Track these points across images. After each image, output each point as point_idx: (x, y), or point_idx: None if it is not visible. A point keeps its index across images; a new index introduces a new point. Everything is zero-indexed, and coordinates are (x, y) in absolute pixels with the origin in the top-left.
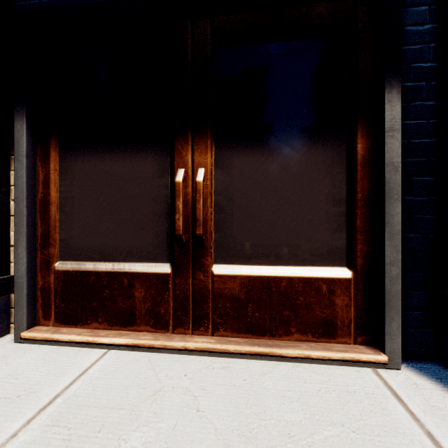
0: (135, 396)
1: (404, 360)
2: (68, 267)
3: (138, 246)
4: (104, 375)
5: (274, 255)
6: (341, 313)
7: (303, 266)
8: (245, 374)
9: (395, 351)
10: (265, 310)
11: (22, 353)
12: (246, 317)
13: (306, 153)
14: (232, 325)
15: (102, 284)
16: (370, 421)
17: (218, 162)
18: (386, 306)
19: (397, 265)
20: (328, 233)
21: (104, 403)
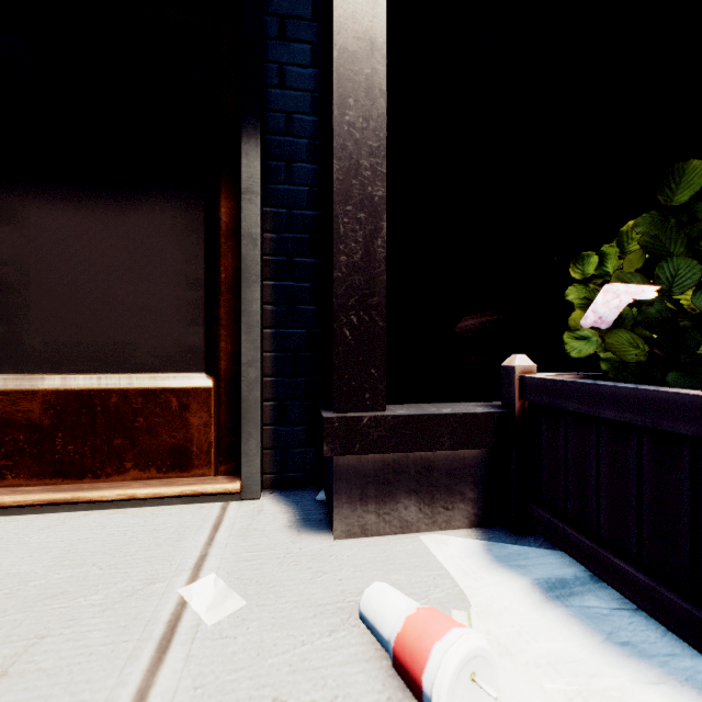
0: None
1: (283, 489)
2: None
3: None
4: None
5: (100, 359)
6: (198, 435)
7: (144, 373)
8: (11, 532)
9: (254, 475)
10: (85, 440)
11: None
12: (54, 453)
13: (149, 213)
14: (29, 468)
15: None
16: (141, 555)
17: (4, 213)
18: (243, 419)
19: (257, 366)
20: (180, 326)
21: None
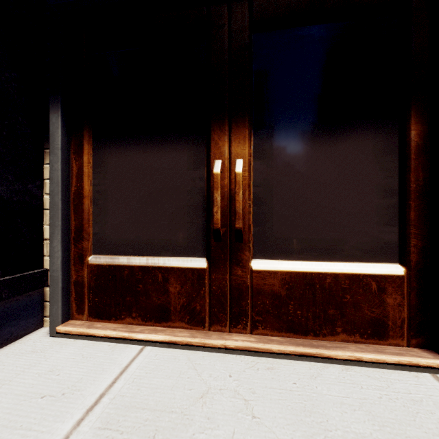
0: (183, 398)
1: None
2: (101, 261)
3: (172, 239)
4: (146, 373)
5: (318, 250)
6: (392, 312)
7: (350, 262)
8: (293, 377)
9: None
10: (308, 308)
11: (58, 348)
12: (287, 315)
13: (354, 141)
14: (271, 323)
15: (136, 279)
16: None
17: (256, 152)
18: None
19: None
20: (378, 227)
21: (152, 405)
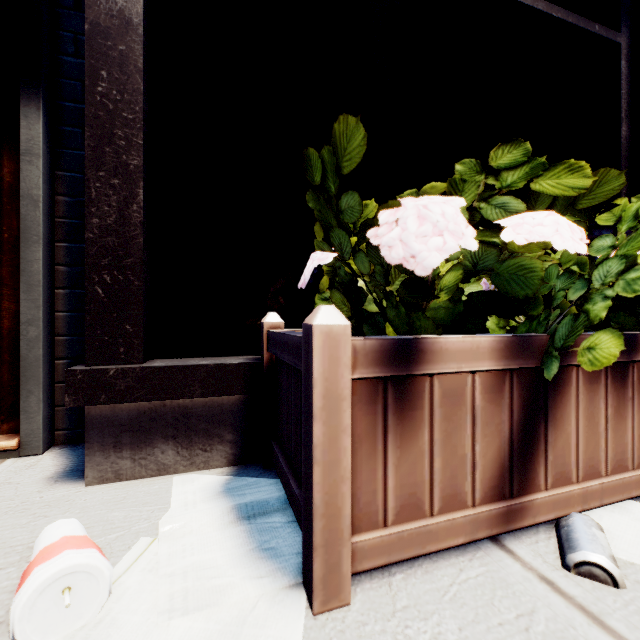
0: None
1: (77, 444)
2: None
3: None
4: None
5: None
6: None
7: None
8: None
9: (35, 432)
10: None
11: None
12: None
13: None
14: None
15: None
16: None
17: None
18: (22, 377)
19: (39, 325)
20: None
21: None
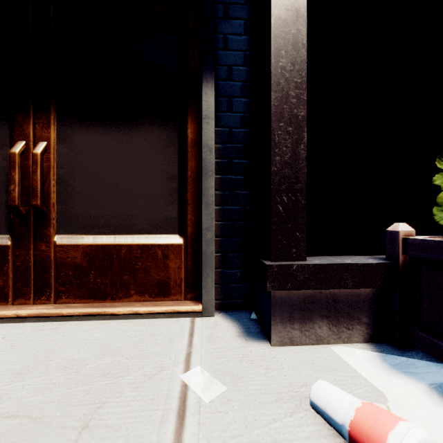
0: None
1: (226, 310)
2: None
3: None
4: None
5: (115, 225)
6: (174, 274)
7: (141, 234)
8: (68, 332)
9: (210, 301)
10: (107, 276)
11: None
12: (89, 283)
13: (144, 134)
14: (74, 292)
15: None
16: (150, 351)
17: (60, 136)
18: (203, 264)
19: (212, 230)
20: (163, 205)
21: None
